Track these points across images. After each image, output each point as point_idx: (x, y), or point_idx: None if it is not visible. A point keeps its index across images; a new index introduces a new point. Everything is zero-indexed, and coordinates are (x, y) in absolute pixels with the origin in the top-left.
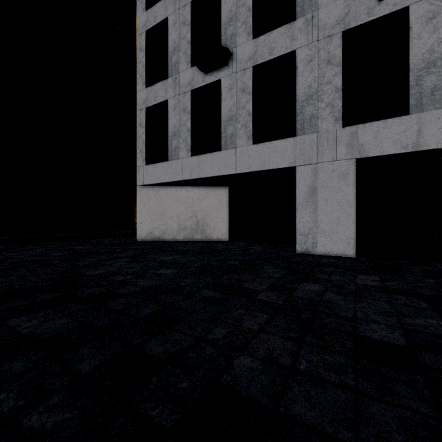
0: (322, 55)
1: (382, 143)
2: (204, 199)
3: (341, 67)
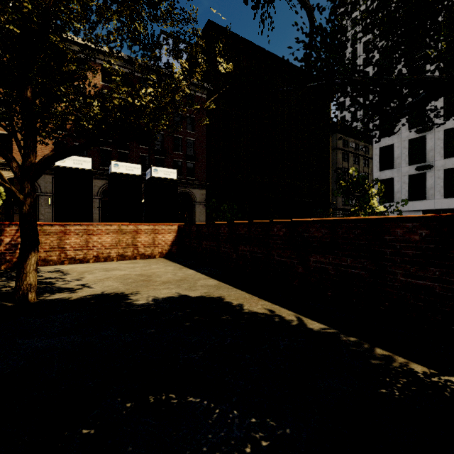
0: None
1: None
2: None
3: None
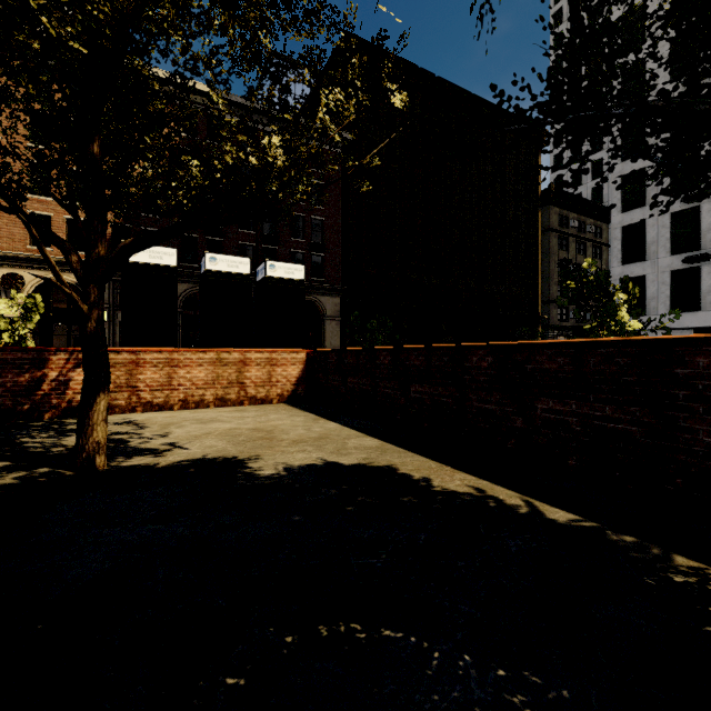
0: None
1: None
2: None
3: None
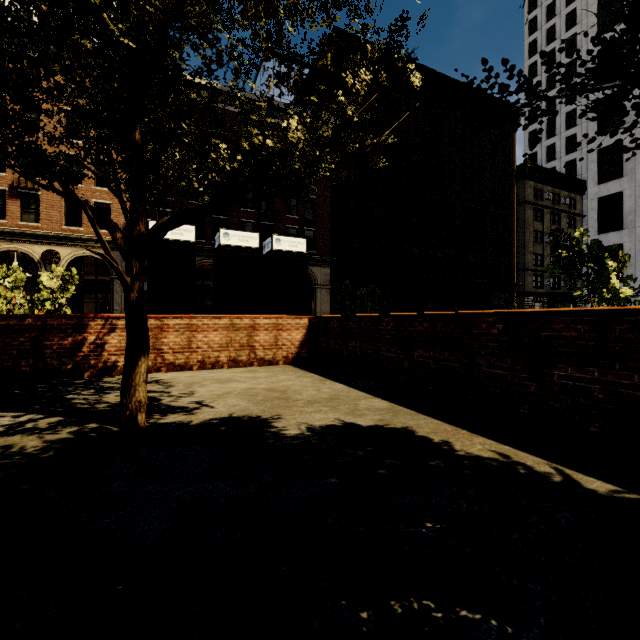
0: None
1: None
2: None
3: None
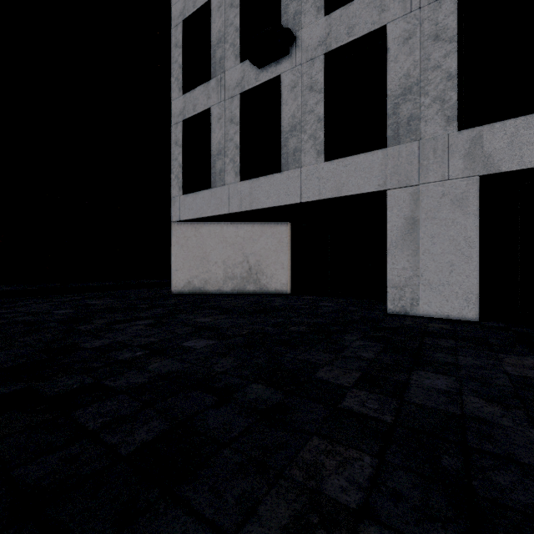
0: (427, 28)
1: (522, 152)
2: (259, 239)
3: (456, 43)
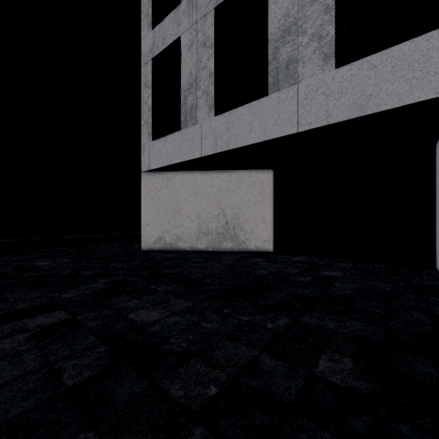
0: None
1: None
2: (236, 190)
3: None
